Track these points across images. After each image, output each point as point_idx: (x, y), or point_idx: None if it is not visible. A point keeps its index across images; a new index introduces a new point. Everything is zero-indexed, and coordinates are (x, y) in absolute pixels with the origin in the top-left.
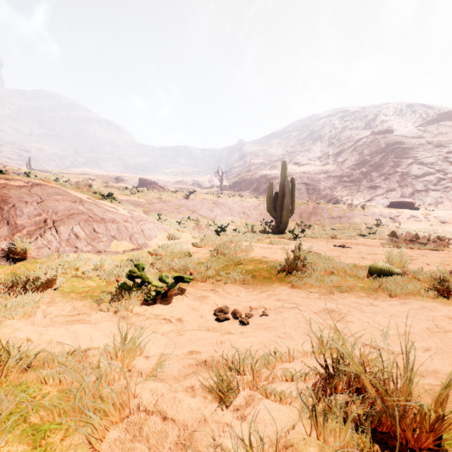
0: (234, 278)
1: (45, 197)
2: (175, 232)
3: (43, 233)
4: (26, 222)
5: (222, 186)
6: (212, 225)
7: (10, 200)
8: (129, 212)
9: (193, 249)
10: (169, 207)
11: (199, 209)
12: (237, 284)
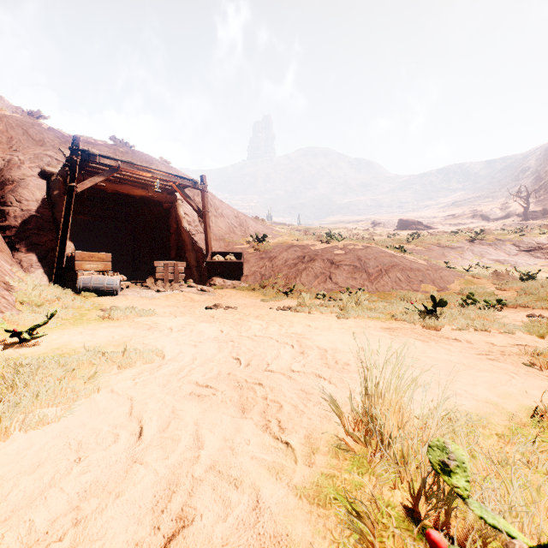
0: (541, 306)
1: (375, 255)
2: (470, 278)
3: (382, 277)
4: (372, 271)
5: (528, 212)
6: (513, 272)
7: (361, 258)
8: (426, 262)
9: (496, 292)
10: (449, 253)
11: (490, 253)
12: (543, 310)
